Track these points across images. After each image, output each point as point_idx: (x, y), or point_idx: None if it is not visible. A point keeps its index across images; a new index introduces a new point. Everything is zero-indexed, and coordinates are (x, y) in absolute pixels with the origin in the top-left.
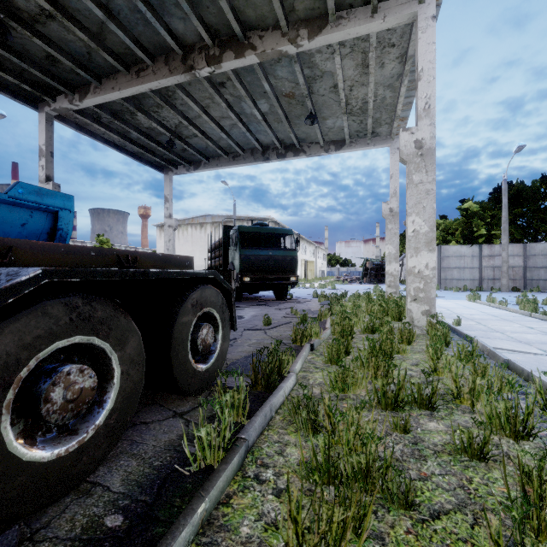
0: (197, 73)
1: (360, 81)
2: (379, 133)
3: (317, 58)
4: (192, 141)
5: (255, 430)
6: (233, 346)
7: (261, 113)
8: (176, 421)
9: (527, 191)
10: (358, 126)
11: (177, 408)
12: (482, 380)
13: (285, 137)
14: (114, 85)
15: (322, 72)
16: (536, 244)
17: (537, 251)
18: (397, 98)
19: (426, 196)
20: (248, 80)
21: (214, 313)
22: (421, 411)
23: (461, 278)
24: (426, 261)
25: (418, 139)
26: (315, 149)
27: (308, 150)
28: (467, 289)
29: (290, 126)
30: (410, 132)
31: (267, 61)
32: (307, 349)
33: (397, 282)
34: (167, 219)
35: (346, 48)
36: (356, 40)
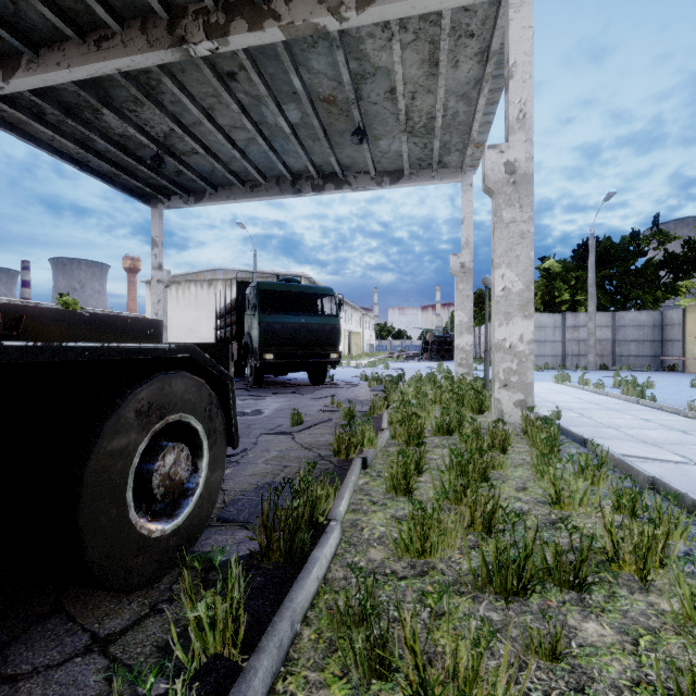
0: (192, 50)
1: (425, 86)
2: (447, 164)
3: (368, 45)
4: (191, 160)
5: (255, 695)
6: (240, 465)
7: (289, 124)
8: (87, 667)
9: (616, 248)
10: (421, 151)
11: (101, 625)
12: (655, 531)
13: (324, 162)
14: (59, 58)
15: (375, 67)
16: (626, 312)
17: (627, 321)
18: (473, 115)
19: (520, 240)
20: (270, 72)
21: (193, 422)
22: (563, 593)
23: (541, 354)
24: (521, 332)
25: (509, 161)
26: (364, 182)
27: (355, 182)
28: (549, 367)
29: (330, 145)
30: (499, 151)
31: (297, 43)
32: (357, 470)
33: (469, 360)
34: (155, 271)
35: (409, 33)
36: (423, 22)
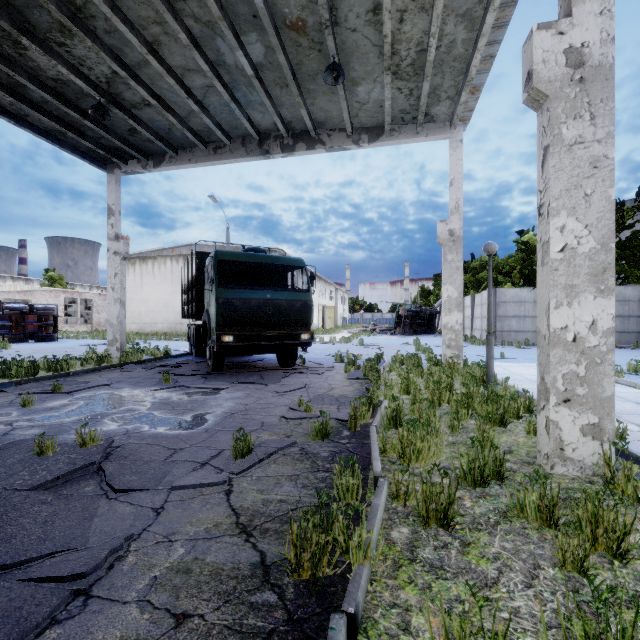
0: None
1: None
2: (434, 117)
3: None
4: (144, 114)
5: None
6: (84, 611)
7: (251, 62)
8: None
9: None
10: (405, 100)
11: None
12: None
13: (294, 117)
14: None
15: None
16: None
17: None
18: (474, 44)
19: (591, 171)
20: None
21: None
22: None
23: (520, 329)
24: (593, 317)
25: (573, 46)
26: (339, 140)
27: (329, 141)
28: (529, 343)
29: (300, 92)
30: (556, 31)
31: None
32: None
33: (459, 340)
34: (111, 241)
35: None
36: None
